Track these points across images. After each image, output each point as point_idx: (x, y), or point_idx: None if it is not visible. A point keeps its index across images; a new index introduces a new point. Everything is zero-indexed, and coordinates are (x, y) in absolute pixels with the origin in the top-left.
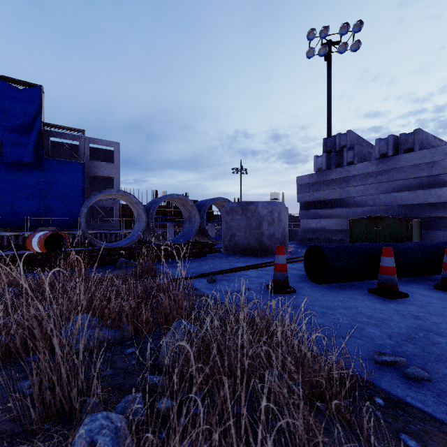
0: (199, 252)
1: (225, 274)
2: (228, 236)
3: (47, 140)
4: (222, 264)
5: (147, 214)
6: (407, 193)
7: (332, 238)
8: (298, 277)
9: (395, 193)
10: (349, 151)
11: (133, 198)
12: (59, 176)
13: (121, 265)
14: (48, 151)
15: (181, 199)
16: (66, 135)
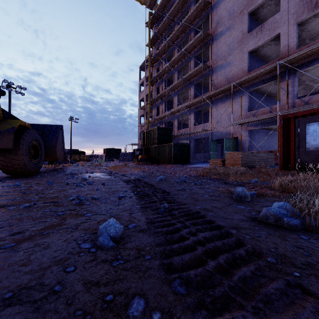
0: None
1: None
2: None
3: None
4: None
5: None
6: None
7: None
8: None
9: None
10: None
11: None
12: None
13: None
14: None
15: None
16: None
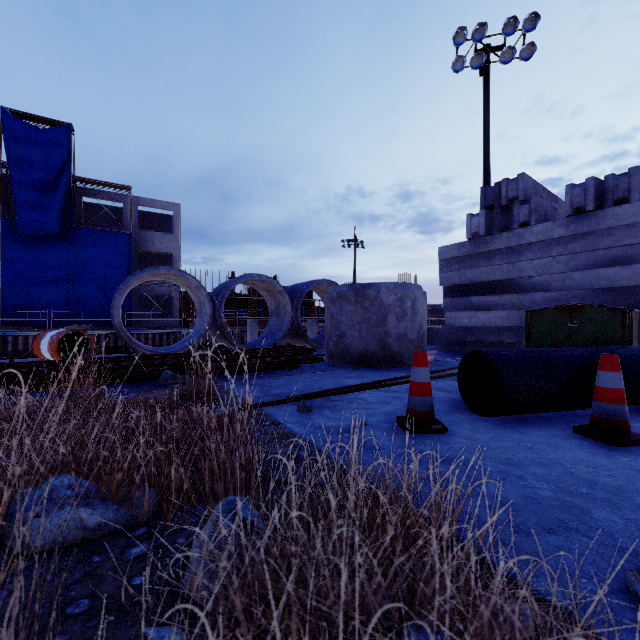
0: (289, 361)
1: (327, 397)
2: (335, 337)
3: (79, 201)
4: (324, 380)
5: (214, 304)
6: (618, 270)
7: (495, 340)
8: (448, 404)
9: (598, 269)
10: (522, 205)
11: (191, 280)
12: (96, 252)
13: (167, 381)
14: (80, 216)
15: (264, 281)
16: (106, 193)
